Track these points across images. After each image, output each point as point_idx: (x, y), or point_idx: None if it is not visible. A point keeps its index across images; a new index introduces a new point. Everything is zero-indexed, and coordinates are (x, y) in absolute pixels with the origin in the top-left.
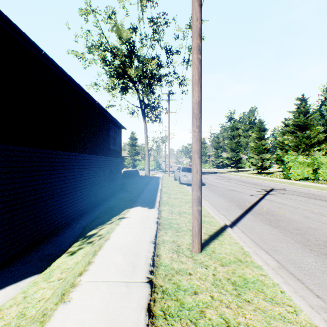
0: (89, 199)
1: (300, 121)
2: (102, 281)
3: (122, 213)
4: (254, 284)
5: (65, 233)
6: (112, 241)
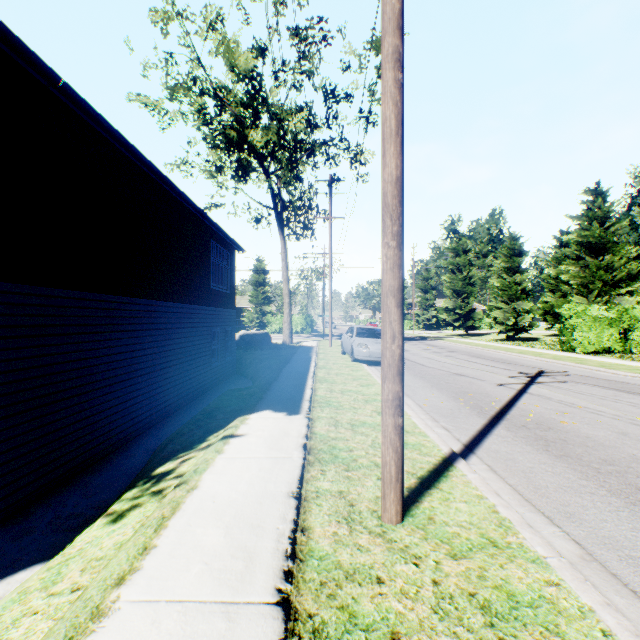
0: (166, 392)
1: (592, 235)
2: (170, 600)
3: (232, 426)
4: (534, 611)
5: (111, 466)
6: (204, 492)
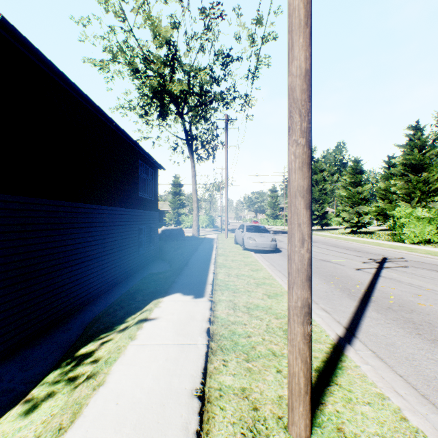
0: (101, 275)
1: (414, 158)
2: None
3: (146, 309)
4: None
5: (50, 339)
6: (109, 390)
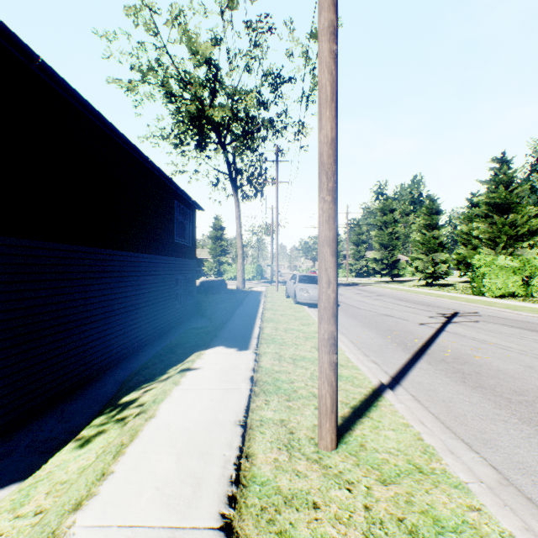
0: (135, 330)
1: (499, 197)
2: (122, 526)
3: (189, 360)
4: (458, 536)
5: (85, 394)
6: (160, 421)
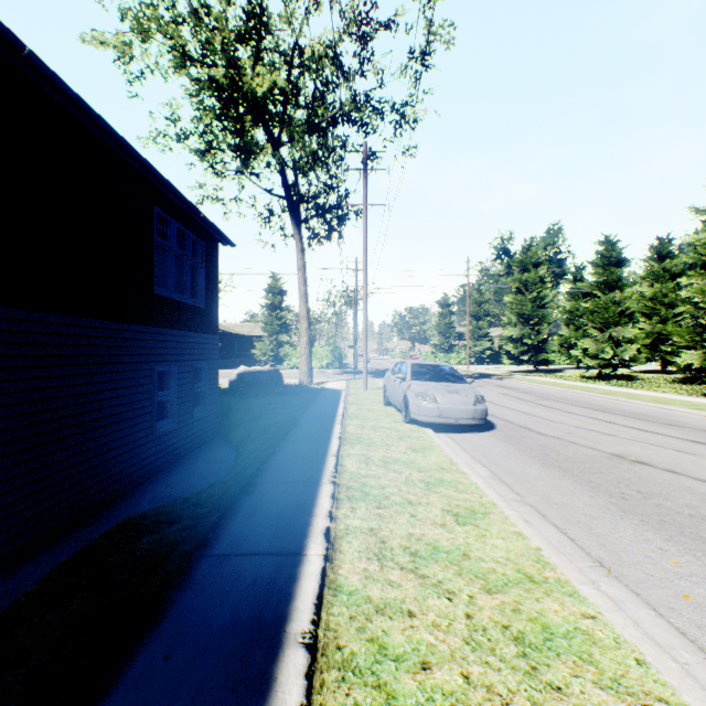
0: None
1: None
2: None
3: None
4: None
5: None
6: None
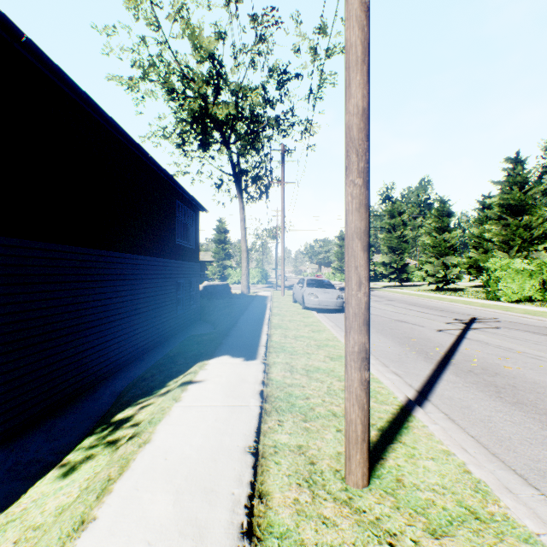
0: (134, 337)
1: (513, 198)
2: None
3: (191, 372)
4: None
5: (78, 408)
6: (156, 447)
